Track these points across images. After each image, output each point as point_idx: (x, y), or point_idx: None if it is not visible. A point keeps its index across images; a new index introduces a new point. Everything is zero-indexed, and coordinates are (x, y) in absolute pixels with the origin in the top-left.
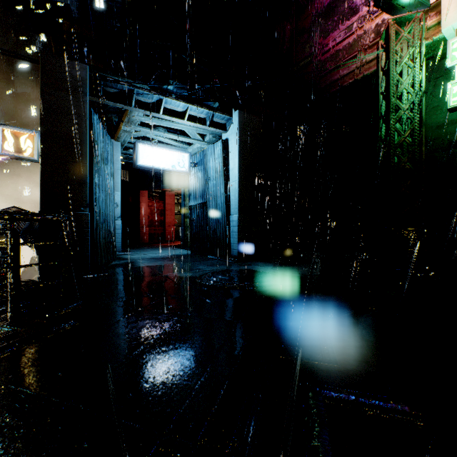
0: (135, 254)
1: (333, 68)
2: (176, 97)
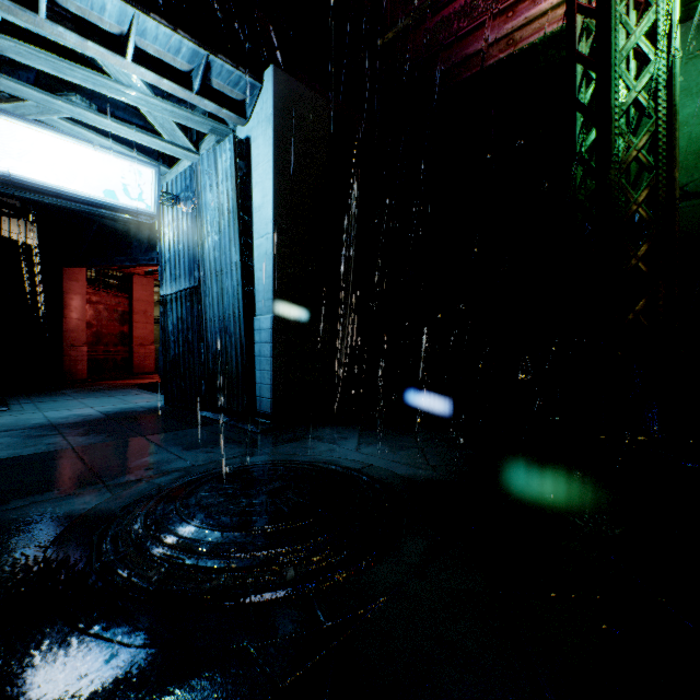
0: (9, 413)
1: (467, 31)
2: None
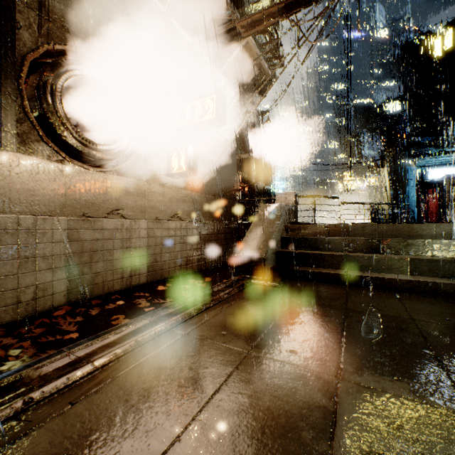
0: None
1: None
2: (450, 146)
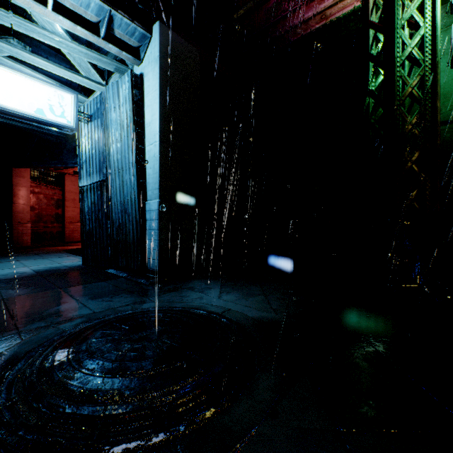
0: None
1: (294, 9)
2: None
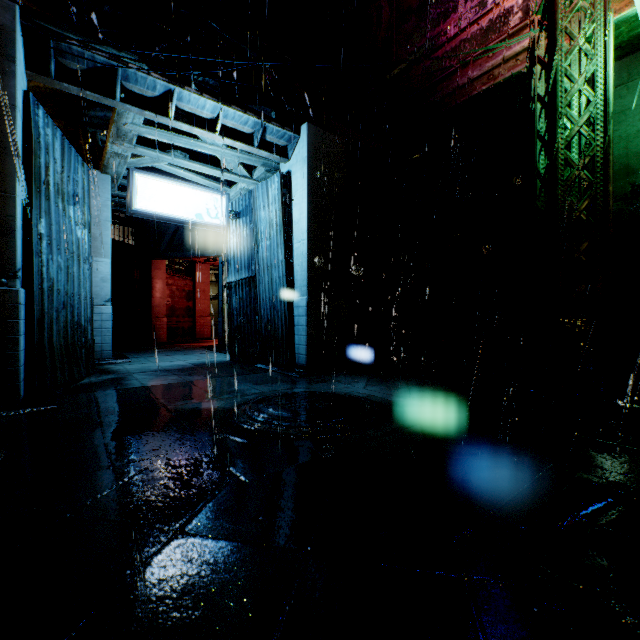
0: (134, 363)
1: (457, 68)
2: (198, 89)
